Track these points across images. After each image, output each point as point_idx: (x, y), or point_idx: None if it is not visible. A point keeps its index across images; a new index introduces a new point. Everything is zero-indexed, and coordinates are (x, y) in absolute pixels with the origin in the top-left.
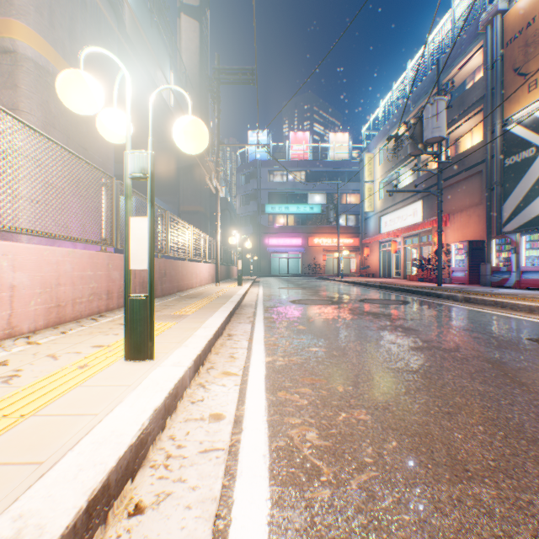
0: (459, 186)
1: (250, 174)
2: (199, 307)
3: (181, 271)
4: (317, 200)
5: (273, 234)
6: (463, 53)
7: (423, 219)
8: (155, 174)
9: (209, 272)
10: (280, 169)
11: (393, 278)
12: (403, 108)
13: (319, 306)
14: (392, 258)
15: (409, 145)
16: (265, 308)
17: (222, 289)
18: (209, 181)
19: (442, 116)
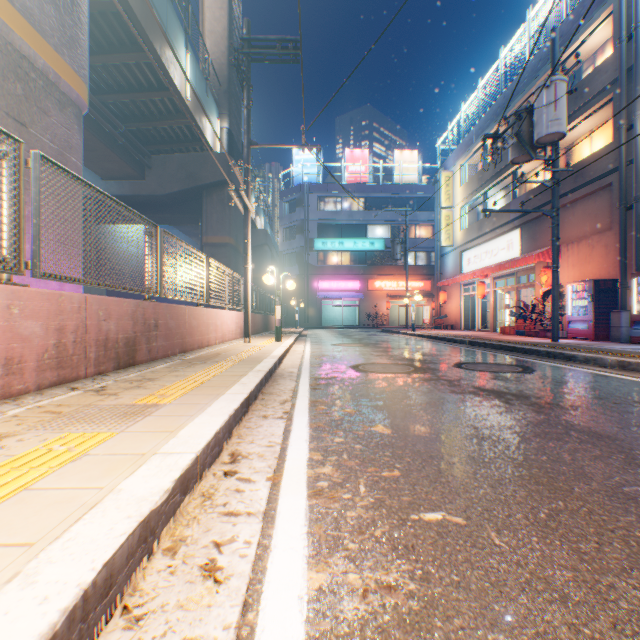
0: (575, 207)
1: (296, 201)
2: (193, 386)
3: (188, 321)
4: (379, 233)
5: (324, 276)
6: (582, 26)
7: (521, 253)
8: (169, 195)
9: (237, 323)
10: (333, 195)
11: (479, 330)
12: (494, 109)
13: (398, 376)
14: (478, 306)
15: (512, 148)
16: (313, 381)
17: (252, 347)
18: (233, 193)
19: (562, 104)
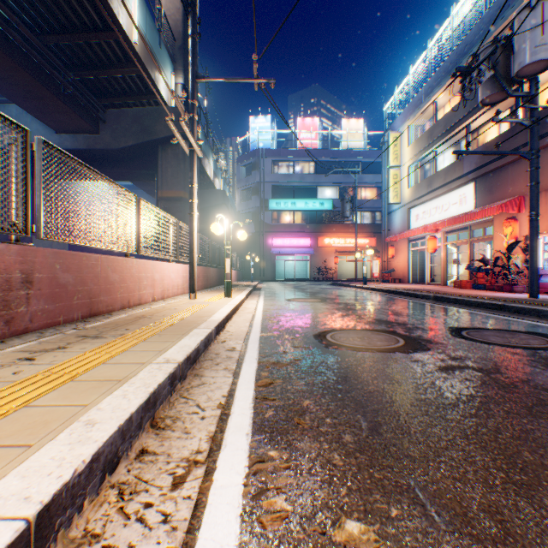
0: (541, 155)
1: (252, 165)
2: None
3: (102, 275)
4: (328, 194)
5: (278, 233)
6: None
7: (476, 207)
8: (124, 149)
9: (184, 277)
10: (286, 159)
11: (429, 284)
12: (445, 66)
13: (393, 357)
14: (427, 260)
15: (483, 86)
16: (262, 373)
17: (193, 305)
18: (173, 126)
19: None
